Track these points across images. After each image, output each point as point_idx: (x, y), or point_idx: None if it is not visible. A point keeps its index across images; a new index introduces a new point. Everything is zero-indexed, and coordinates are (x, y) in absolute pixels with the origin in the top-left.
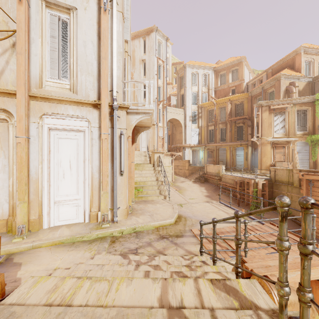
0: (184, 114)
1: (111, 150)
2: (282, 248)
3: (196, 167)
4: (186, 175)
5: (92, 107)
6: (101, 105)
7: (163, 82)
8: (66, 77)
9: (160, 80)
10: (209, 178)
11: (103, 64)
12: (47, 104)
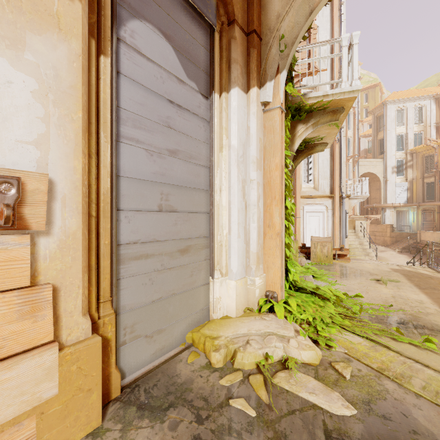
0: (383, 166)
1: (339, 223)
2: (427, 251)
3: (403, 233)
4: (387, 243)
5: (328, 198)
6: (334, 197)
7: (353, 132)
8: (311, 181)
9: (349, 130)
10: (424, 249)
11: (336, 173)
12: (306, 199)
